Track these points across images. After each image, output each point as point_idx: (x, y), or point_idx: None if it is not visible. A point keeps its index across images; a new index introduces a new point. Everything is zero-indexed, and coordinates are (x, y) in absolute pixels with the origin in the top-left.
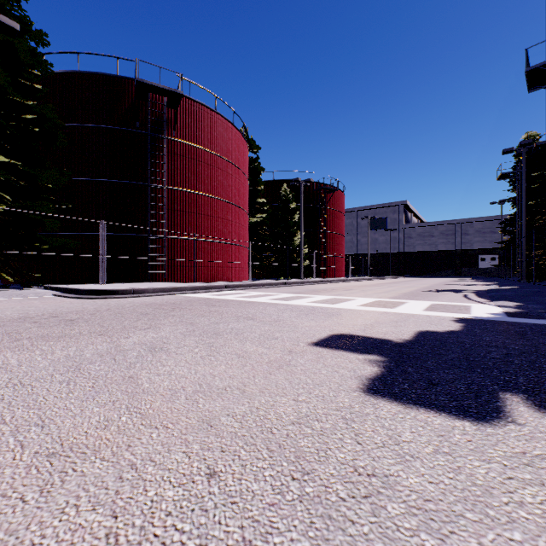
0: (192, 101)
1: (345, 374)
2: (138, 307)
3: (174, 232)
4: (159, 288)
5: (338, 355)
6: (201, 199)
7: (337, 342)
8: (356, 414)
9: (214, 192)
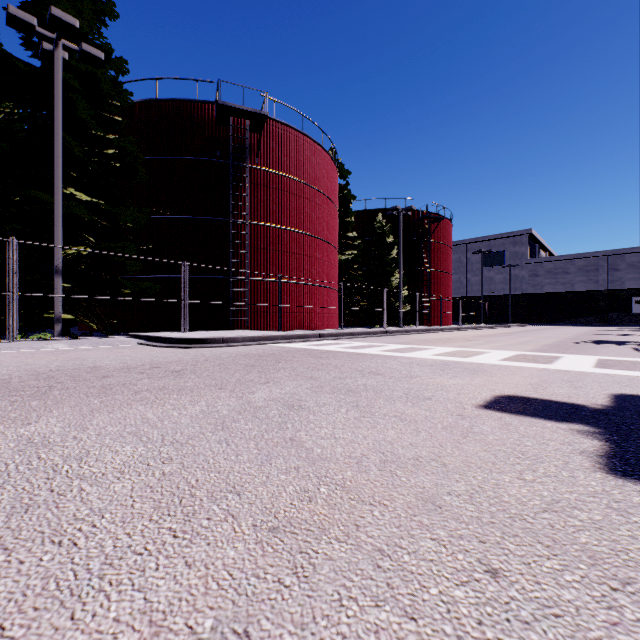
0: (276, 123)
1: (560, 448)
2: (237, 358)
3: (257, 273)
4: (249, 337)
5: (528, 422)
6: (287, 234)
7: (512, 405)
8: (623, 503)
9: (301, 226)
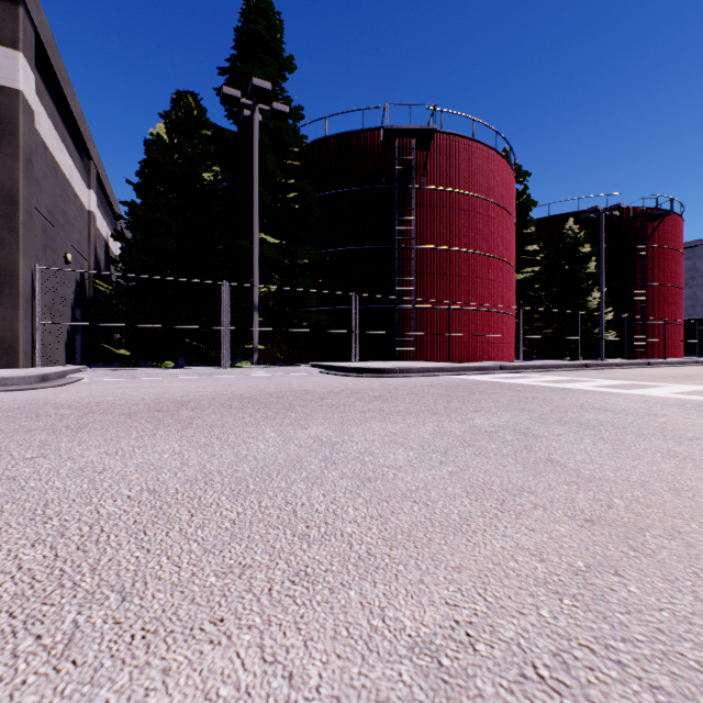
0: (444, 135)
1: None
2: (425, 388)
3: (423, 300)
4: (424, 368)
5: None
6: (455, 256)
7: None
8: None
9: (471, 245)
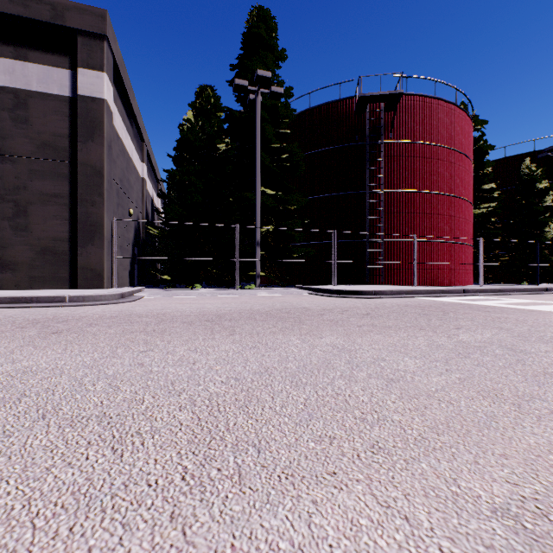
0: (408, 97)
1: None
2: (401, 307)
3: (390, 235)
4: (396, 291)
5: None
6: (419, 197)
7: None
8: None
9: (433, 187)
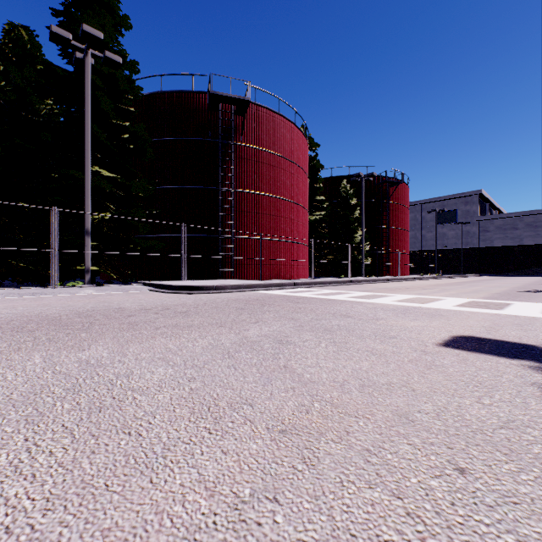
0: (257, 107)
1: (513, 380)
2: (229, 302)
3: (241, 232)
4: (237, 285)
5: (483, 358)
6: (266, 199)
7: (468, 344)
8: None
9: (277, 192)
